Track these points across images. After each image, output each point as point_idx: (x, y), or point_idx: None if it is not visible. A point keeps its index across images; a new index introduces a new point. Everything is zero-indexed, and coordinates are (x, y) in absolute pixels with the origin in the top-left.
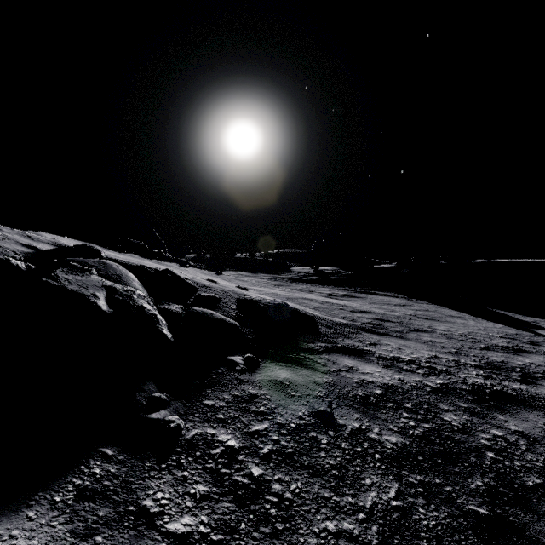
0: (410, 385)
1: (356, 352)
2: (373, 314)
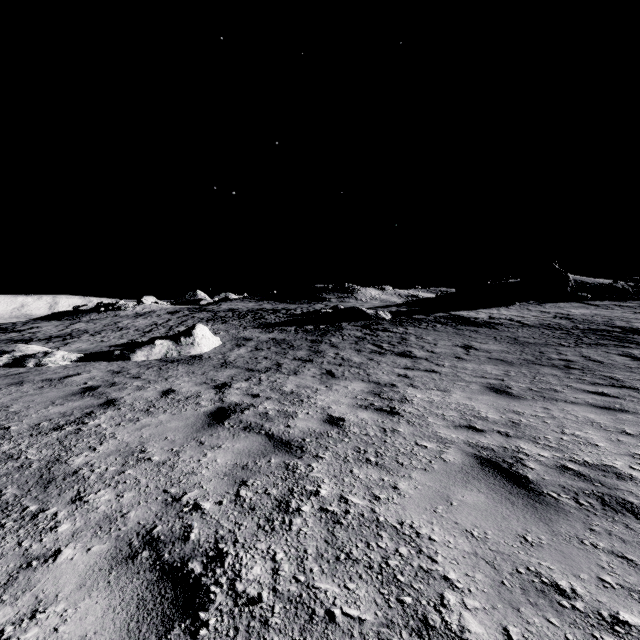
0: None
1: None
2: None
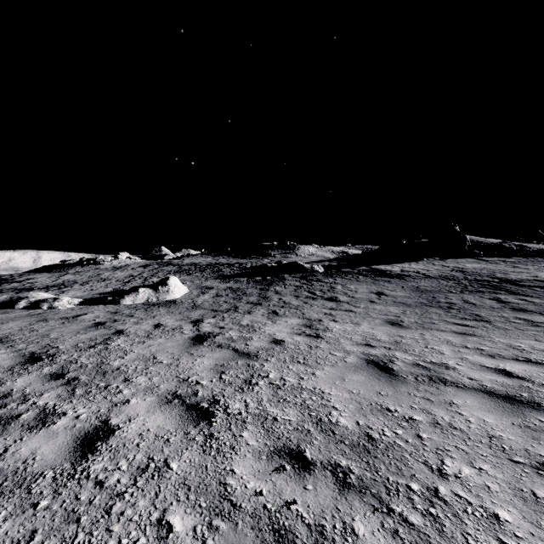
0: None
1: None
2: None
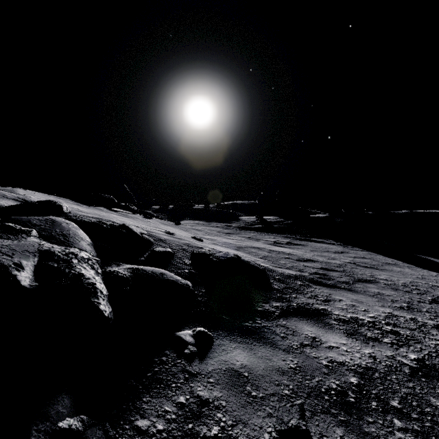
0: (385, 365)
1: (313, 313)
2: (317, 263)
